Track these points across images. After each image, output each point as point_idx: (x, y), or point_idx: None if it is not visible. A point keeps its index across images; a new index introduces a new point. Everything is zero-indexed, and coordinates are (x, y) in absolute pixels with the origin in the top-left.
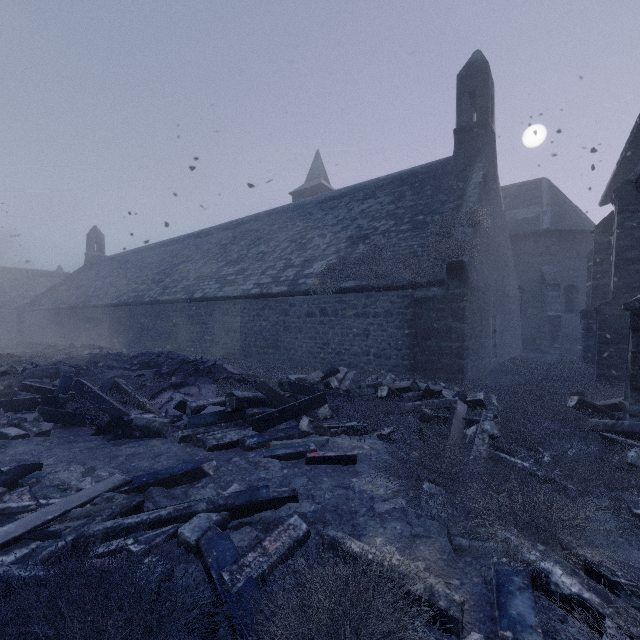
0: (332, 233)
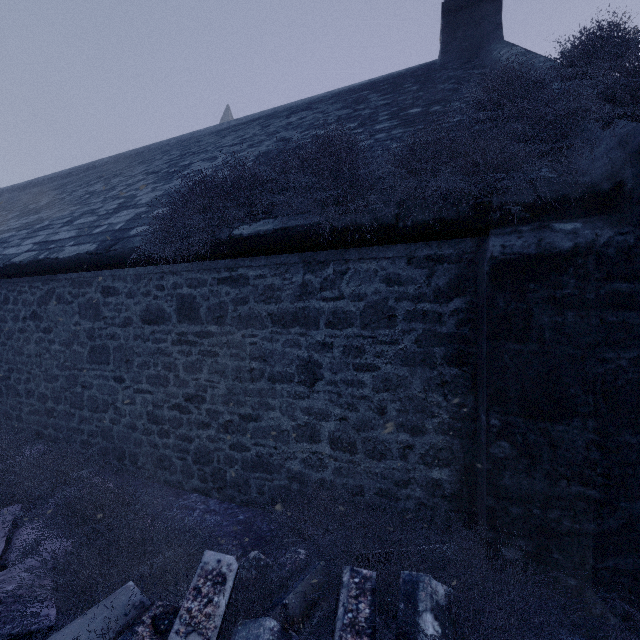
0: (229, 153)
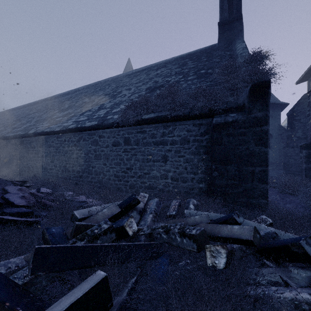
0: (135, 87)
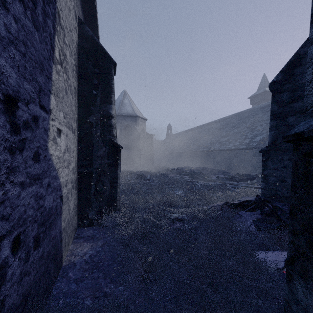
0: (265, 124)
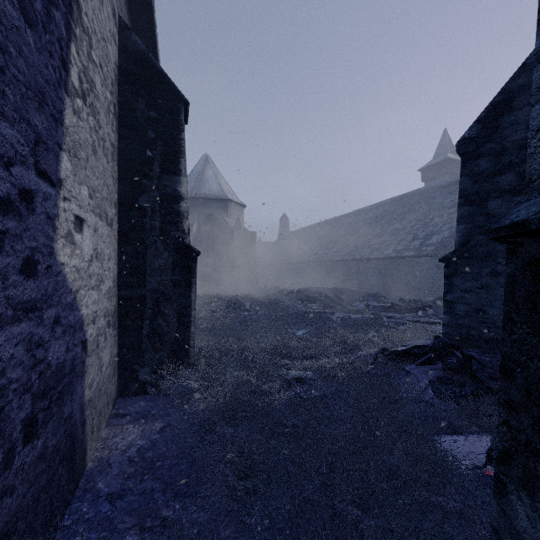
0: (448, 214)
